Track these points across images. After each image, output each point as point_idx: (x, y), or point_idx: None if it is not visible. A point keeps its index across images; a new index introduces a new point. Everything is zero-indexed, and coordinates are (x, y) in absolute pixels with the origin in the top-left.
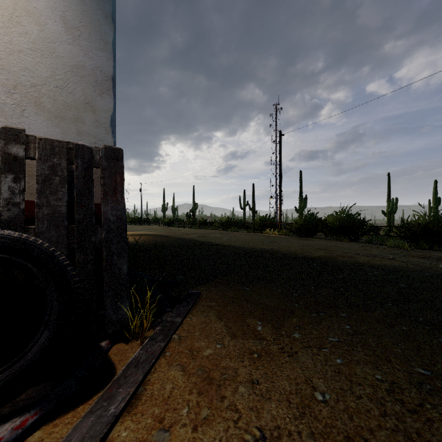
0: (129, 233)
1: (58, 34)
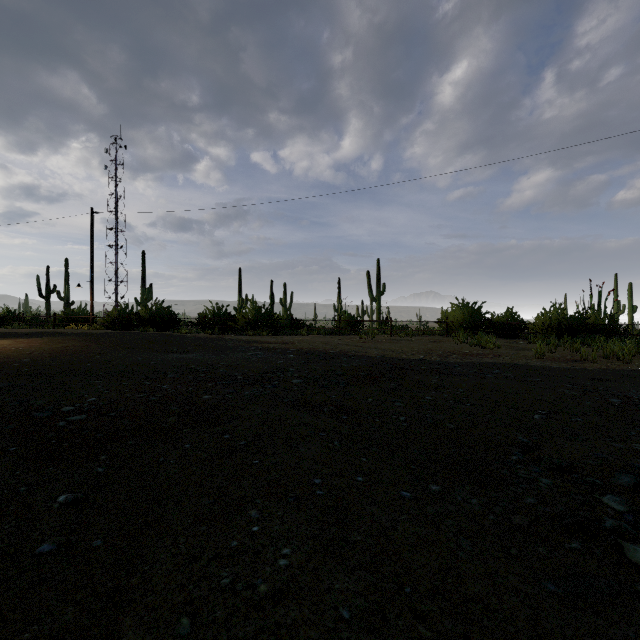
0: None
1: None
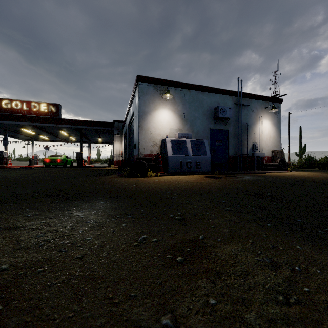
0: None
1: (276, 138)
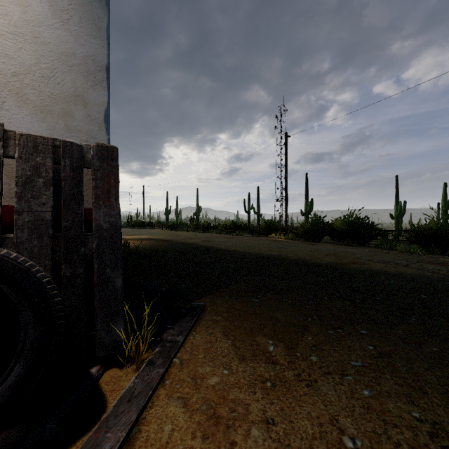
0: (131, 238)
1: (44, 16)
